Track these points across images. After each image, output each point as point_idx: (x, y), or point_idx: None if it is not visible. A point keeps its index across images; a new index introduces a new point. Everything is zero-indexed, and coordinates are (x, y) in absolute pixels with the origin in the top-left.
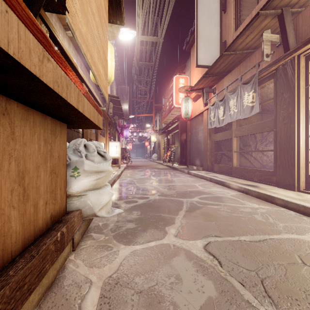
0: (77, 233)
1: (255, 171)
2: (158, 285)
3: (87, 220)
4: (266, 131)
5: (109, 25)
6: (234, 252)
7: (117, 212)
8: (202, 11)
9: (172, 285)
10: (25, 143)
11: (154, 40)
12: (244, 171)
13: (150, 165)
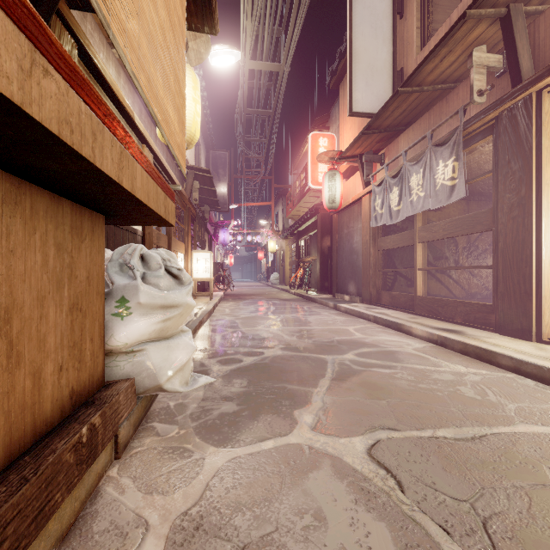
0: (125, 424)
1: (457, 304)
2: (279, 532)
3: (147, 398)
4: (478, 231)
5: (191, 38)
6: (426, 461)
7: (203, 383)
8: (361, 14)
9: (306, 531)
10: (12, 251)
11: (274, 70)
12: (437, 305)
13: (266, 293)
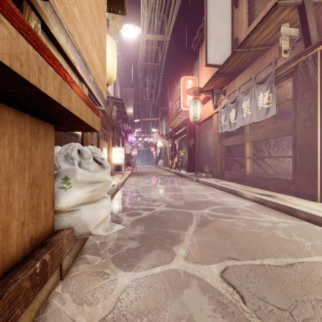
0: (67, 257)
1: (271, 179)
2: None
3: (82, 239)
4: (284, 135)
5: (111, 19)
6: (258, 281)
7: (117, 229)
8: (212, 6)
9: None
10: None
11: (160, 39)
12: (258, 179)
13: (156, 172)
